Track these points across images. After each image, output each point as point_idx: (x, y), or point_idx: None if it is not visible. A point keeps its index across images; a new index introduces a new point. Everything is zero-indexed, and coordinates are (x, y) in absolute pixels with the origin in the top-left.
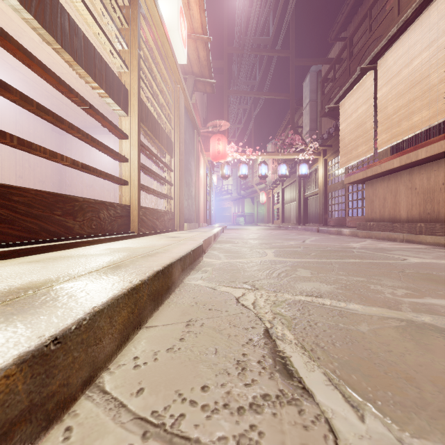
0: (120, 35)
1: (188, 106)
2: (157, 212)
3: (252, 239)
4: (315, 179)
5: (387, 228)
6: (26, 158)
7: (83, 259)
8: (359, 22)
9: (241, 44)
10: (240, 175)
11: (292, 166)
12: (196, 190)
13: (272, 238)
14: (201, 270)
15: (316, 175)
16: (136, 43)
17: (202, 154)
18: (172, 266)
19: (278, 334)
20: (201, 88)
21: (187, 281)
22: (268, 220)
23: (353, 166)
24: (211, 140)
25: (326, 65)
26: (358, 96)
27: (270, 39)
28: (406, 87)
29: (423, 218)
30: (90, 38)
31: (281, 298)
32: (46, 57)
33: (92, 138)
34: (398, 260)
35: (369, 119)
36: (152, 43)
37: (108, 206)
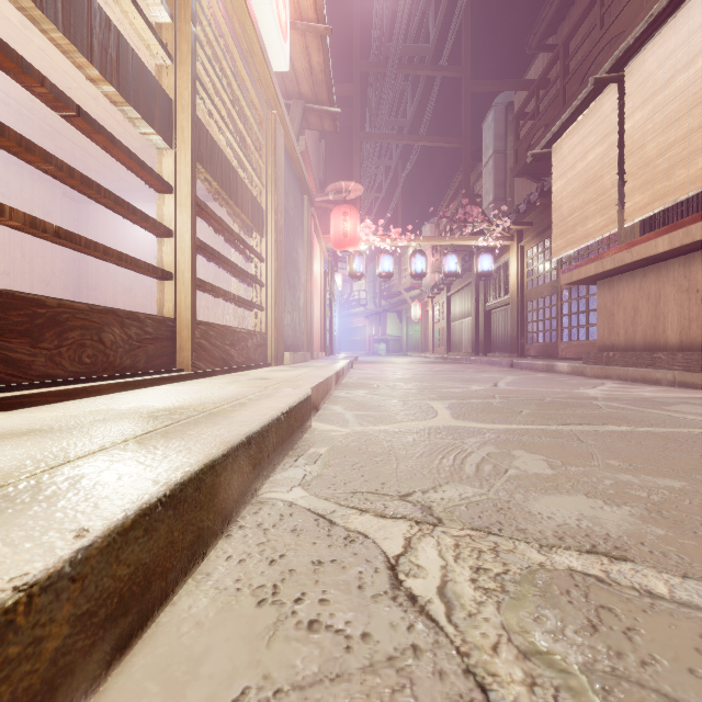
0: None
1: (293, 151)
2: (232, 332)
3: (404, 380)
4: (504, 279)
5: (642, 361)
6: (16, 241)
7: None
8: (581, 14)
9: (382, 56)
10: (380, 273)
11: (465, 259)
12: (307, 297)
13: (438, 378)
14: (304, 456)
15: (506, 273)
16: (188, 10)
17: (318, 238)
18: (215, 469)
19: None
20: (315, 124)
21: (267, 493)
22: (425, 348)
23: (571, 256)
24: (333, 214)
25: (521, 93)
26: (587, 132)
27: (430, 47)
28: (683, 107)
29: None
30: (111, 17)
31: (516, 563)
32: (36, 56)
33: (83, 177)
34: None
35: (609, 171)
36: (222, 22)
37: (123, 318)
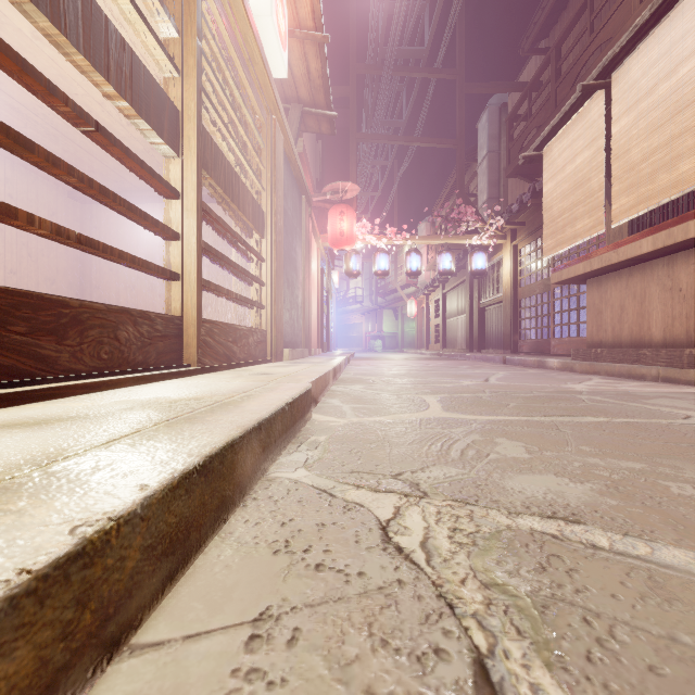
0: (163, 8)
1: (291, 154)
2: (235, 330)
3: (398, 376)
4: (497, 277)
5: (628, 357)
6: (23, 240)
7: (30, 433)
8: (572, 19)
9: (378, 58)
10: (376, 271)
11: (459, 257)
12: (305, 295)
13: (432, 373)
14: (306, 443)
15: (500, 271)
16: (194, 26)
17: (315, 237)
18: (234, 448)
19: (520, 690)
20: (312, 126)
21: (274, 473)
22: (421, 344)
23: (562, 255)
24: (330, 213)
25: (515, 95)
26: (576, 136)
27: (425, 50)
28: (666, 114)
29: (694, 341)
30: (118, 29)
31: (487, 525)
32: (46, 64)
33: (101, 187)
34: (676, 418)
35: (596, 174)
36: (225, 34)
37: (136, 317)
